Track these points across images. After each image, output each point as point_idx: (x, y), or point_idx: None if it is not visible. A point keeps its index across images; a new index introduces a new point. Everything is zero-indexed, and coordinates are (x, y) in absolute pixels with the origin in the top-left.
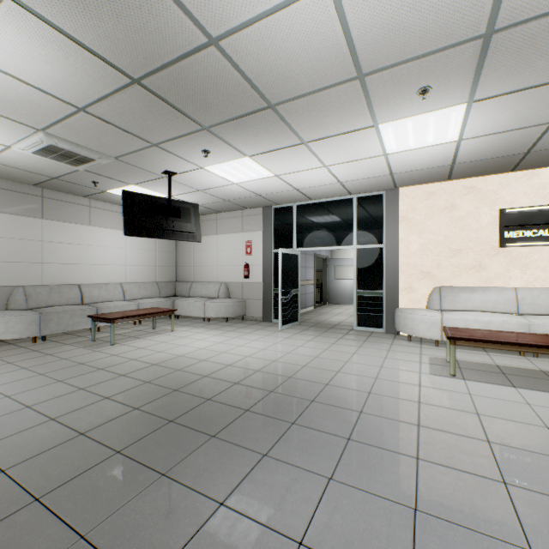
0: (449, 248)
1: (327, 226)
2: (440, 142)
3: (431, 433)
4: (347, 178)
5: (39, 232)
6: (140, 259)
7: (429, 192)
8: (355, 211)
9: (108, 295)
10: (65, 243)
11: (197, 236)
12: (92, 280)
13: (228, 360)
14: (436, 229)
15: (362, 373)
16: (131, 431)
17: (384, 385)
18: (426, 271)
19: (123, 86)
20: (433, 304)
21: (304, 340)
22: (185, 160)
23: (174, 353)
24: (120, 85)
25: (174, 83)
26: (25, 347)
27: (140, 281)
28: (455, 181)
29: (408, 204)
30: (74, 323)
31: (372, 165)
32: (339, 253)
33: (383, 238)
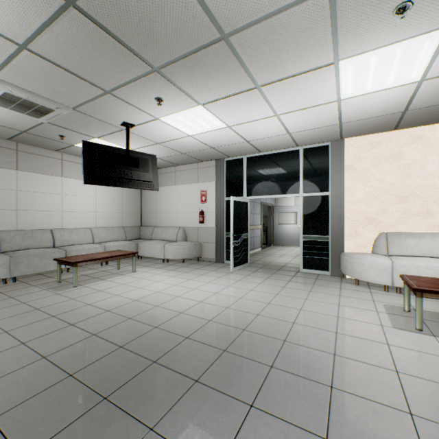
0: (394, 195)
1: (275, 175)
2: (400, 84)
3: (433, 431)
4: (296, 129)
5: (13, 182)
6: (108, 207)
7: (374, 142)
8: (301, 161)
9: (78, 239)
10: (39, 192)
11: (155, 185)
12: (64, 226)
13: (181, 306)
14: (381, 177)
15: (320, 325)
16: (52, 417)
17: (348, 343)
18: (372, 217)
19: (58, 10)
20: (380, 250)
21: (254, 282)
22: (140, 110)
23: (130, 297)
24: (54, 9)
25: (114, 4)
26: None
27: (108, 226)
28: (402, 130)
29: (354, 154)
30: (43, 265)
31: (323, 114)
32: (282, 201)
33: (328, 186)
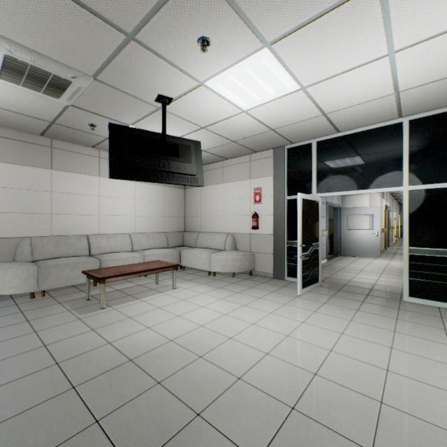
0: None
1: (360, 163)
2: None
3: None
4: (414, 82)
5: (47, 182)
6: (149, 209)
7: None
8: (406, 139)
9: (116, 246)
10: (74, 193)
11: (199, 179)
12: (101, 231)
13: (237, 362)
14: None
15: None
16: None
17: None
18: None
19: None
20: None
21: (341, 318)
22: (178, 70)
23: (164, 334)
24: None
25: None
26: (17, 305)
27: (149, 231)
28: None
29: None
30: (75, 277)
31: None
32: (351, 201)
33: None
